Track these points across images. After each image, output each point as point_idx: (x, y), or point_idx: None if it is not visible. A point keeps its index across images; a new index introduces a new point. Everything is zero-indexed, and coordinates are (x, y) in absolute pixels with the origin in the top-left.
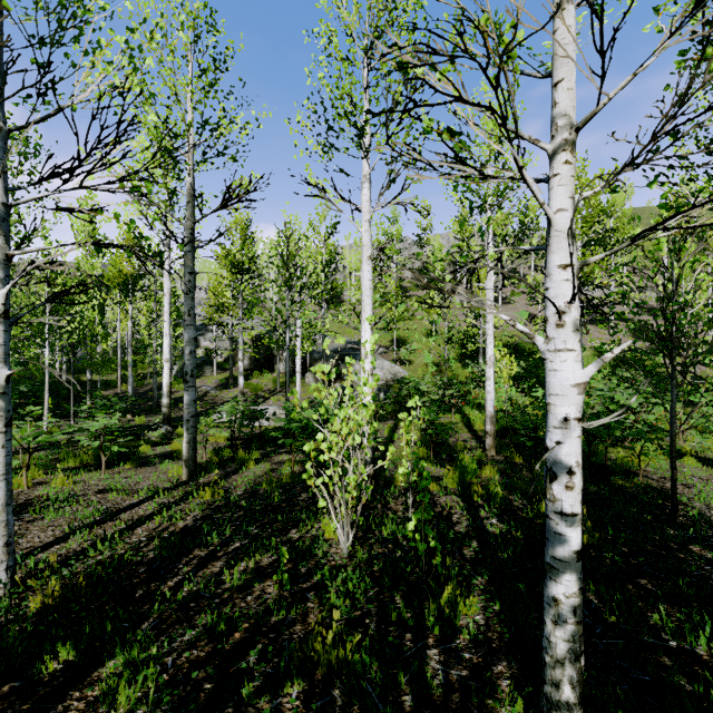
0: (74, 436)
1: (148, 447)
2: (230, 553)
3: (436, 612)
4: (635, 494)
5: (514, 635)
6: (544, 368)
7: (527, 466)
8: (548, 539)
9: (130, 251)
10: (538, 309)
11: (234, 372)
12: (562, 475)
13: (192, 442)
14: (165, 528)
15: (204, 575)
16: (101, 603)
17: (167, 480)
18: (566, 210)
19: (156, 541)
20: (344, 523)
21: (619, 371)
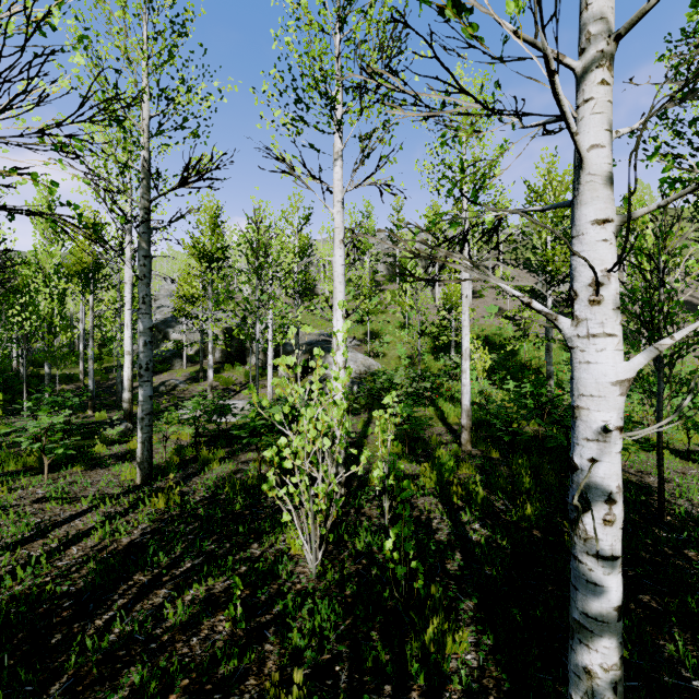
0: (21, 435)
1: (103, 446)
2: (178, 576)
3: (420, 654)
4: None
5: (513, 681)
6: (513, 360)
7: (504, 461)
8: (577, 589)
9: (54, 220)
10: (507, 303)
11: (205, 365)
12: (598, 504)
13: (147, 443)
14: (105, 546)
15: (138, 613)
16: (4, 655)
17: (119, 485)
18: (602, 146)
19: (91, 564)
20: (312, 538)
21: None
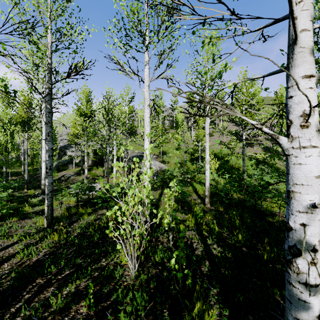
0: None
1: (30, 207)
2: (60, 279)
3: None
4: (279, 226)
5: None
6: (227, 164)
7: (226, 212)
8: (291, 302)
9: None
10: (224, 138)
11: (84, 167)
12: (306, 252)
13: (50, 206)
14: (23, 262)
15: (34, 305)
16: None
17: (35, 228)
18: (308, 30)
19: (13, 274)
20: (132, 257)
21: (260, 166)
